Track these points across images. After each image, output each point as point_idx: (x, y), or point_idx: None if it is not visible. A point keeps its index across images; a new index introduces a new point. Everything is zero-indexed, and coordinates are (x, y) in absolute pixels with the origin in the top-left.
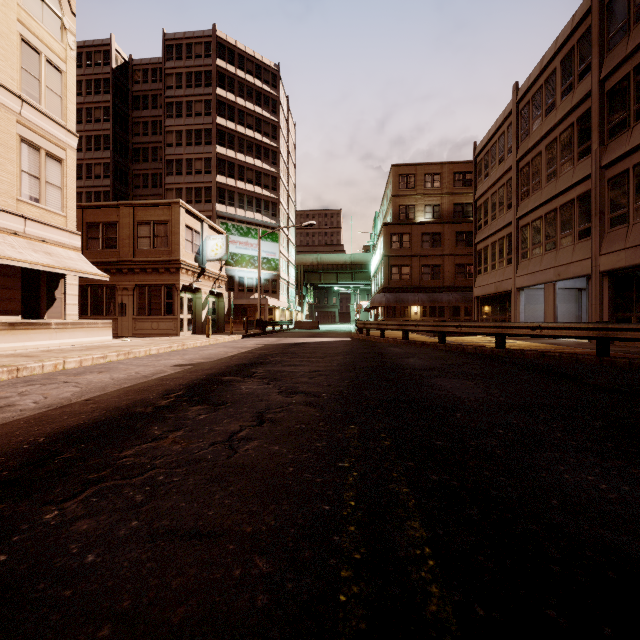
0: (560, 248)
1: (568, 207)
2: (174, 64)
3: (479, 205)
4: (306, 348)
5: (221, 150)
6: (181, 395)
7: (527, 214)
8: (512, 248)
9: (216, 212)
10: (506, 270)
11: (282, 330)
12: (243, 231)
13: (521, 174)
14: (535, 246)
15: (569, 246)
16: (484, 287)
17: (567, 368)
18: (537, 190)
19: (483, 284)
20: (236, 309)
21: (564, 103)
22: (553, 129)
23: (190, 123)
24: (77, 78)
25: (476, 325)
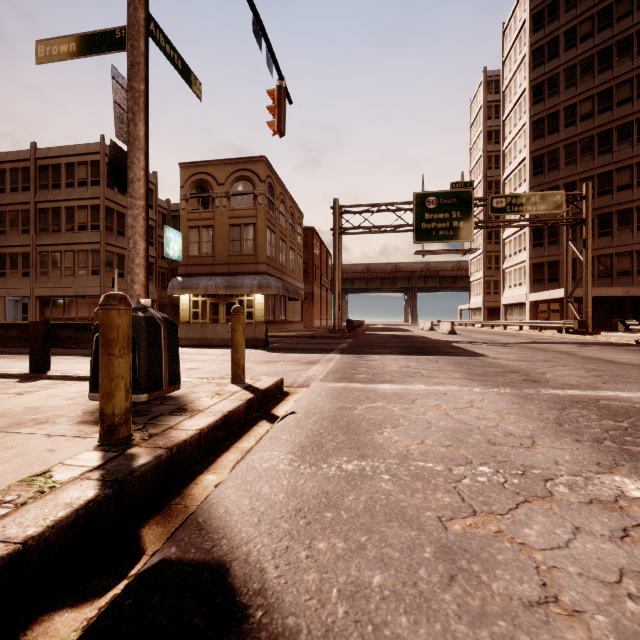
0: (10, 278)
1: (16, 256)
2: None
3: None
4: None
5: None
6: None
7: None
8: None
9: None
10: None
11: None
12: None
13: None
14: None
15: (16, 278)
16: None
17: None
18: None
19: None
20: None
21: (13, 195)
22: (5, 205)
23: None
24: None
25: None
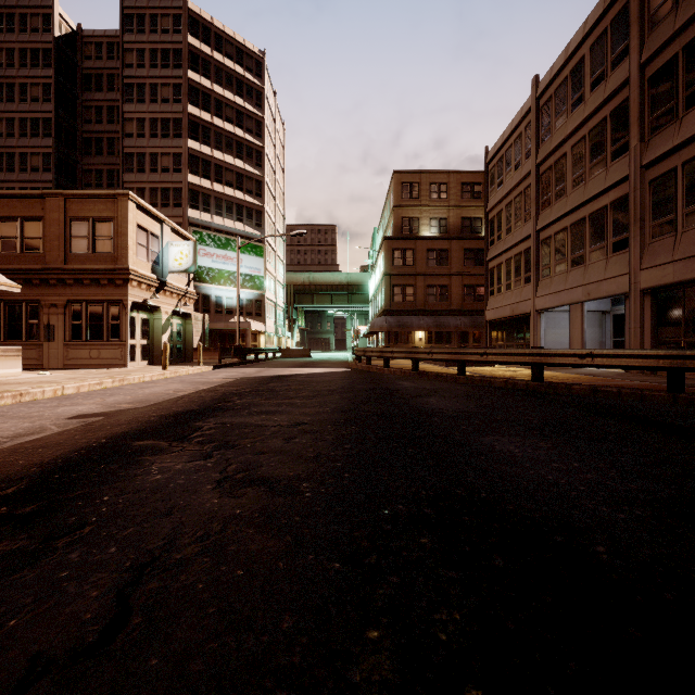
0: (589, 263)
1: (599, 215)
2: (135, 38)
3: (492, 217)
4: (291, 383)
5: (194, 145)
6: (2, 499)
7: (549, 225)
8: (531, 265)
9: (187, 218)
10: (524, 290)
11: (267, 359)
12: (221, 242)
13: (542, 180)
14: (559, 262)
15: (601, 261)
16: (498, 310)
17: (647, 411)
18: (561, 197)
19: (497, 306)
20: (213, 334)
21: (595, 95)
22: (581, 126)
23: (155, 110)
24: (7, 45)
25: (507, 352)
